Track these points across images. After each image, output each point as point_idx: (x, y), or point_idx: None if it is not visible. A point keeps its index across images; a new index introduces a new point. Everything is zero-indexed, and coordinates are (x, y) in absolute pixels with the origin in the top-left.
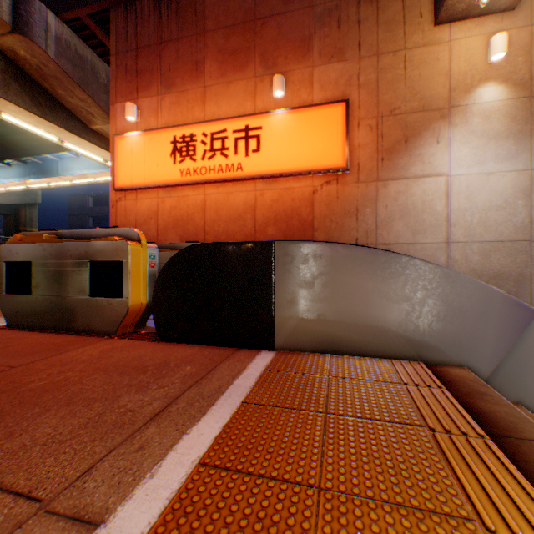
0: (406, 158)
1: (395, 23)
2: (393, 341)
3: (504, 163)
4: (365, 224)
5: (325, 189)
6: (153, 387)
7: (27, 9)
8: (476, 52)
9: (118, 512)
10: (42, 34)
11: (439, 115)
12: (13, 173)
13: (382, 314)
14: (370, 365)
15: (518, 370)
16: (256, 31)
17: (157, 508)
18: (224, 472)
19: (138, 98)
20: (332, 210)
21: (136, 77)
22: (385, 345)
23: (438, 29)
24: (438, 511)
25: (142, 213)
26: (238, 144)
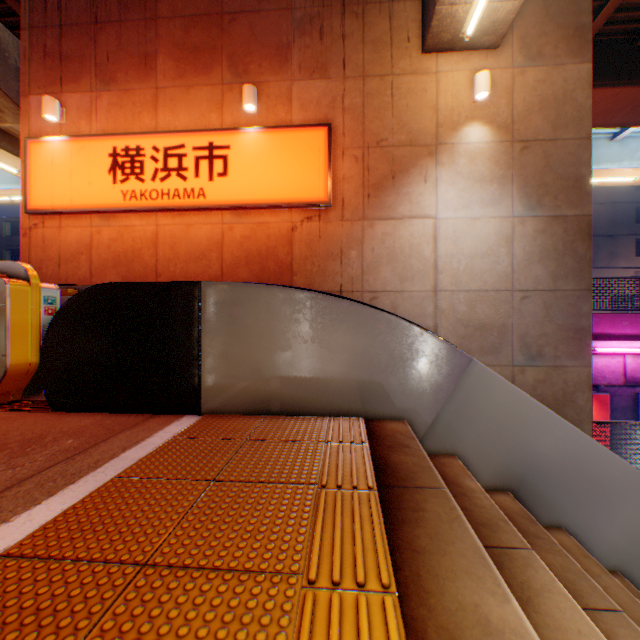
0: (394, 196)
1: (383, 44)
2: (335, 396)
3: (489, 208)
4: (350, 269)
5: (307, 227)
6: None
7: None
8: (463, 88)
9: None
10: None
11: (427, 152)
12: None
13: (323, 367)
14: (304, 425)
15: (455, 421)
16: (224, 27)
17: None
18: (28, 562)
19: (64, 91)
20: (314, 251)
21: (60, 63)
22: (326, 402)
23: (426, 58)
24: (269, 570)
25: (68, 245)
26: (200, 165)
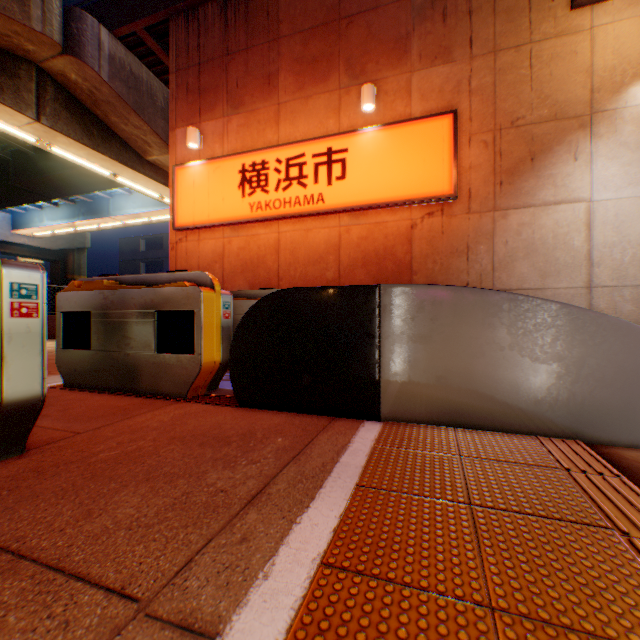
0: (533, 180)
1: (518, 11)
2: (539, 413)
3: None
4: (477, 266)
5: (427, 223)
6: (243, 462)
7: (79, 26)
8: (629, 39)
9: (233, 623)
10: (95, 54)
11: (577, 124)
12: (61, 214)
13: (524, 378)
14: (511, 443)
15: None
16: (340, 33)
17: (281, 621)
18: (356, 577)
19: (201, 121)
20: (435, 249)
21: (198, 97)
22: (527, 418)
23: (576, 14)
24: None
25: (205, 256)
26: (318, 171)
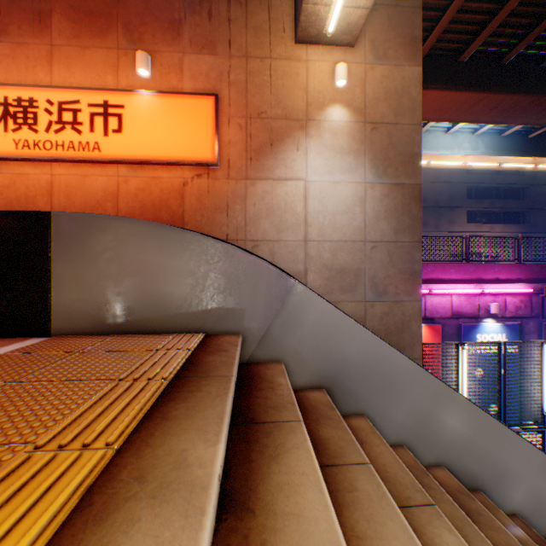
0: (272, 160)
1: (263, 32)
2: (180, 316)
3: (347, 175)
4: (235, 221)
5: (197, 183)
6: None
7: None
8: (328, 76)
9: None
10: None
11: (299, 125)
12: None
13: (170, 290)
14: (146, 340)
15: (282, 333)
16: None
17: None
18: None
19: None
20: (204, 205)
21: None
22: (172, 321)
23: (298, 47)
24: (3, 443)
25: None
26: (95, 121)
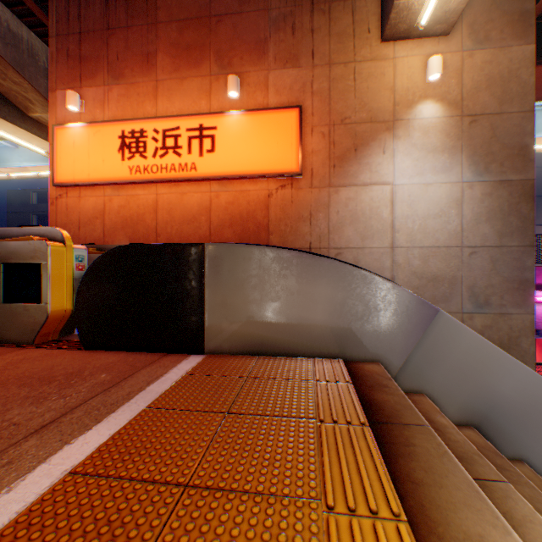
0: (356, 166)
1: (346, 36)
2: (317, 341)
3: (440, 175)
4: (318, 229)
5: (281, 193)
6: (54, 398)
7: None
8: (417, 71)
9: None
10: None
11: (385, 127)
12: None
13: (307, 315)
14: (293, 365)
15: (423, 363)
16: (211, 28)
17: None
18: (92, 479)
19: (82, 86)
20: (287, 214)
21: (79, 63)
22: (310, 345)
23: (384, 46)
24: (291, 495)
25: (86, 211)
26: (192, 143)
